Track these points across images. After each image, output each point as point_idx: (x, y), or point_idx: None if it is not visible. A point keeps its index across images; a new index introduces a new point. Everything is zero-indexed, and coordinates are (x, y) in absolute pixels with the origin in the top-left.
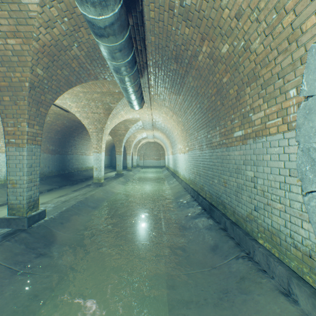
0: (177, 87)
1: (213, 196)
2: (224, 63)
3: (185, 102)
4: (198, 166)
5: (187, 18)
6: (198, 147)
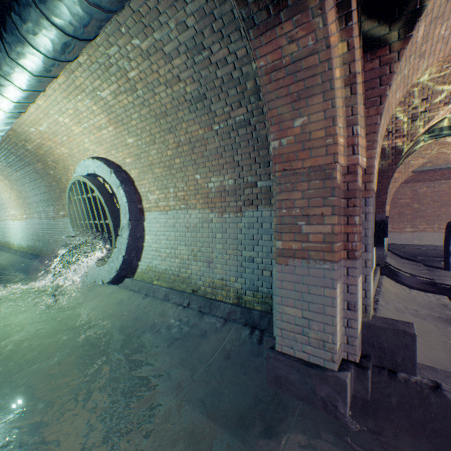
0: (16, 167)
1: (50, 252)
2: (53, 177)
3: (24, 178)
4: (39, 233)
5: (28, 151)
6: (38, 217)
